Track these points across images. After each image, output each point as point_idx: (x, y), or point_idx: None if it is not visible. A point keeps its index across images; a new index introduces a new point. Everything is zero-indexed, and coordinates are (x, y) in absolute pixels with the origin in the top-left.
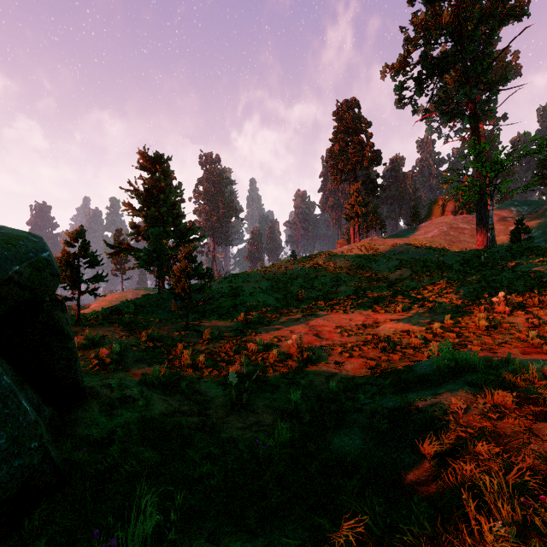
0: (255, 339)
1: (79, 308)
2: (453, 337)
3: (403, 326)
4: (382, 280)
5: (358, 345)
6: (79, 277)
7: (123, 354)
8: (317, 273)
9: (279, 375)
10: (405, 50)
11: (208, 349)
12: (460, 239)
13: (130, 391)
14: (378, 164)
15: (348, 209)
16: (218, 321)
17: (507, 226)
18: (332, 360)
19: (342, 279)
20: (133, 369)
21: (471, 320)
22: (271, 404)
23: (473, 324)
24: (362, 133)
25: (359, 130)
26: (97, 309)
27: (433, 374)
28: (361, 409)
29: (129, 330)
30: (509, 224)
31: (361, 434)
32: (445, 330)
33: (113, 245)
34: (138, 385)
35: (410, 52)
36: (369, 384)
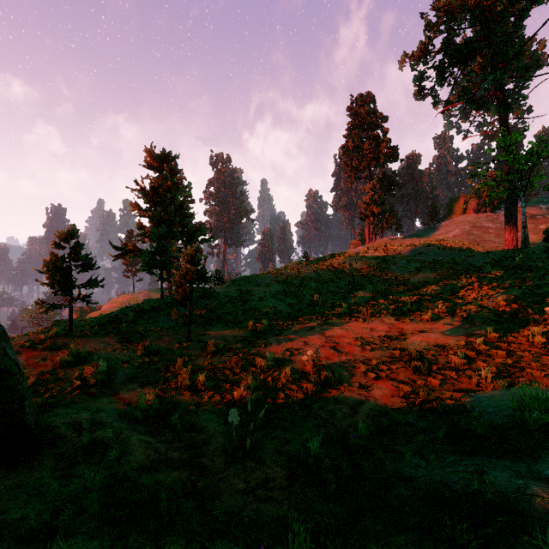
0: (264, 352)
1: (70, 316)
2: (502, 356)
3: (436, 339)
4: (403, 284)
5: (384, 362)
6: (71, 282)
7: (112, 372)
8: (332, 275)
9: (292, 403)
10: (426, 37)
11: (211, 365)
12: (484, 239)
13: (103, 434)
14: (394, 161)
15: (363, 208)
16: (224, 330)
17: (536, 224)
18: (355, 382)
19: (359, 282)
20: (122, 392)
21: (519, 334)
22: (283, 449)
23: (523, 339)
24: (378, 129)
25: (374, 125)
26: (108, 311)
27: (512, 428)
28: (411, 478)
29: (125, 341)
30: (539, 222)
31: (419, 533)
32: (490, 346)
33: (118, 247)
34: (117, 422)
35: (432, 39)
36: (410, 425)
